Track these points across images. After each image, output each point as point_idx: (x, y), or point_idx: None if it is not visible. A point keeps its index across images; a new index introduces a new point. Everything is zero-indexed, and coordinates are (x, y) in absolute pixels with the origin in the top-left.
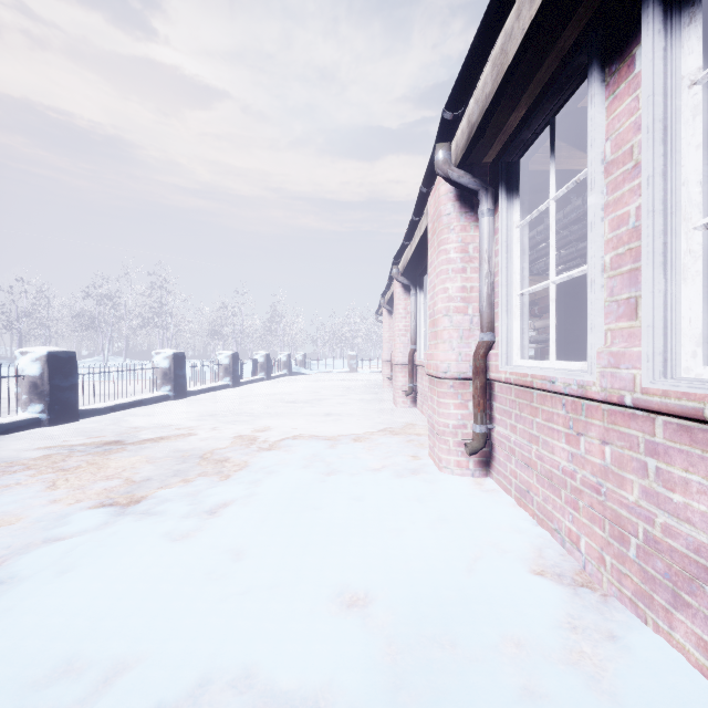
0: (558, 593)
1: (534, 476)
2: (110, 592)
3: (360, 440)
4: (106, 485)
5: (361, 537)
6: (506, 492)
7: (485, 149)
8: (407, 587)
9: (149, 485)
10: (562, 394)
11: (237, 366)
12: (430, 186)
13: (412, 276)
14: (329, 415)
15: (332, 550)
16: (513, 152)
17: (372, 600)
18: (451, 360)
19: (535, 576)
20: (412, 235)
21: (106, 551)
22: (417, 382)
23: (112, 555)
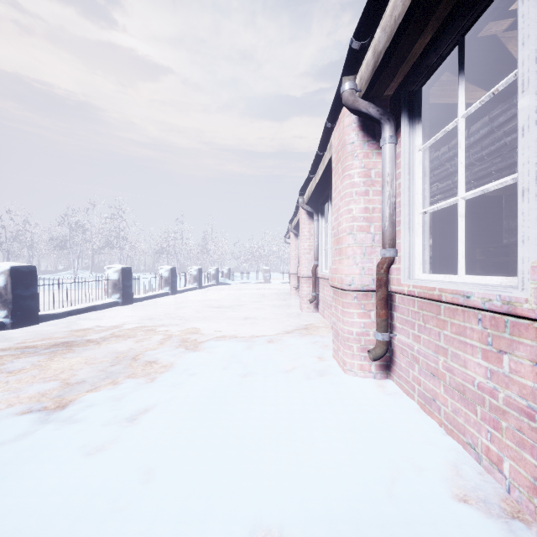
0: (492, 532)
1: (442, 386)
2: None
3: (272, 342)
4: (41, 388)
5: (274, 452)
6: (408, 396)
7: (387, 81)
8: (326, 525)
9: (81, 387)
10: (478, 309)
11: (175, 278)
12: (334, 121)
13: (314, 204)
14: (247, 318)
15: (245, 470)
16: (417, 79)
17: None
18: (355, 273)
19: (461, 506)
20: (316, 168)
21: (12, 472)
22: (319, 291)
23: (16, 477)
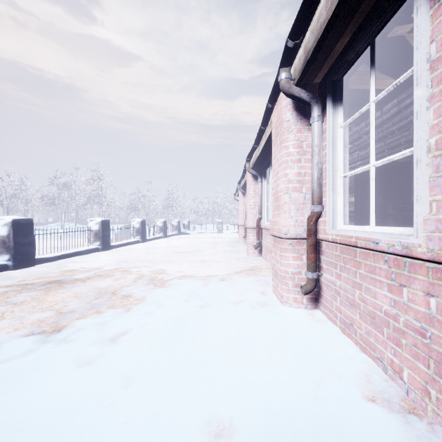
0: (392, 423)
1: (357, 313)
2: (12, 423)
3: (224, 280)
4: (40, 316)
5: (226, 364)
6: (332, 322)
7: (315, 72)
8: (265, 417)
9: (72, 316)
10: (385, 252)
11: (144, 229)
12: (274, 103)
13: (258, 169)
14: (203, 261)
15: (203, 377)
16: (338, 71)
17: (235, 430)
18: (290, 225)
19: (370, 404)
20: (259, 140)
21: (22, 379)
22: (262, 239)
23: (25, 383)
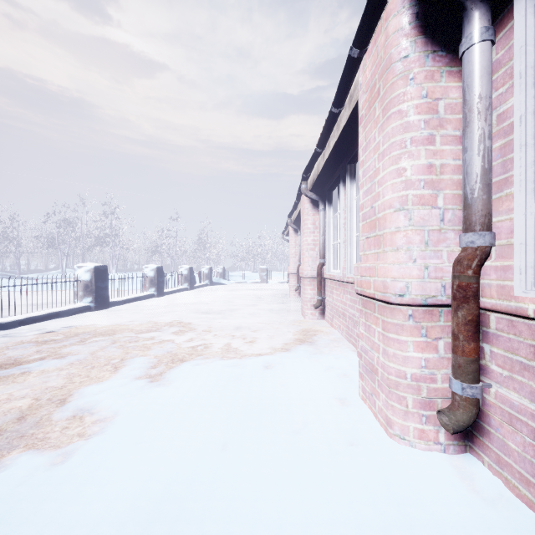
0: None
1: None
2: None
3: (270, 368)
4: None
5: None
6: (530, 512)
7: None
8: None
9: None
10: None
11: (161, 278)
12: (365, 45)
13: (320, 191)
14: (239, 328)
15: None
16: None
17: None
18: (412, 276)
19: None
20: (327, 137)
21: None
22: (325, 294)
23: None
